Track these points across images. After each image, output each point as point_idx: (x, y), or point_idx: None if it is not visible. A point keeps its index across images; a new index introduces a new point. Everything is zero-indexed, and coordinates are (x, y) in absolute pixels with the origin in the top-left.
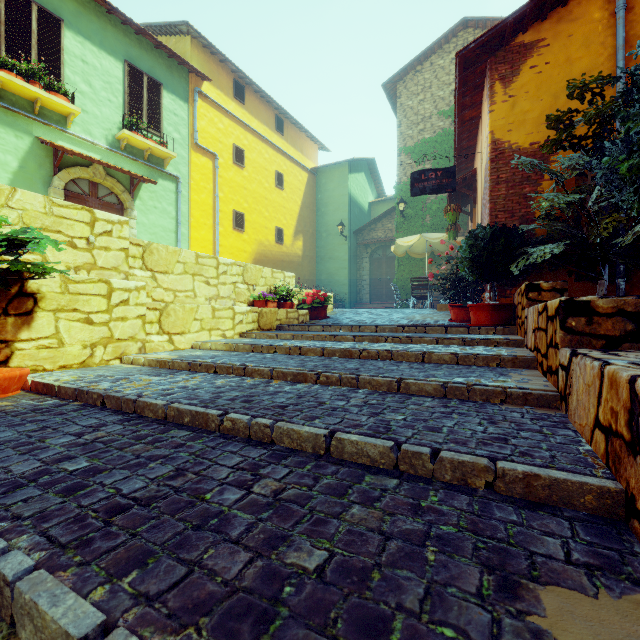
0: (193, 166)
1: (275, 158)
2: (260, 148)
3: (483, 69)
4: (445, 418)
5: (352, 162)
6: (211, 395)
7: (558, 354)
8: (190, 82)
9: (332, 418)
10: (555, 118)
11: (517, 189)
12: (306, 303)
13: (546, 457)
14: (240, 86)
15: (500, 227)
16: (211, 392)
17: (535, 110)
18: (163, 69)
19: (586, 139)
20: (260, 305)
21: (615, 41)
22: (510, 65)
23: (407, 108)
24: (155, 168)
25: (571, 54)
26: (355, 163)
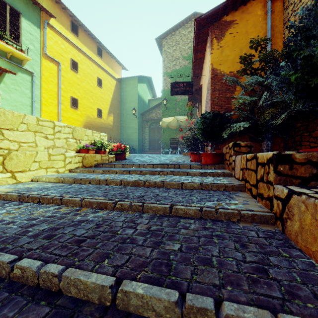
0: (43, 67)
1: (97, 70)
2: (88, 63)
3: (207, 31)
4: (209, 244)
5: (140, 77)
6: (19, 231)
7: (271, 188)
8: (41, 16)
9: (121, 255)
10: (244, 58)
11: (224, 94)
12: (113, 151)
13: (311, 297)
14: (75, 25)
15: (217, 113)
16: (21, 226)
17: (232, 55)
18: (22, 4)
19: (258, 70)
20: (84, 152)
21: (267, 26)
22: (220, 31)
23: (167, 52)
24: (15, 65)
25: (248, 30)
26: (141, 78)
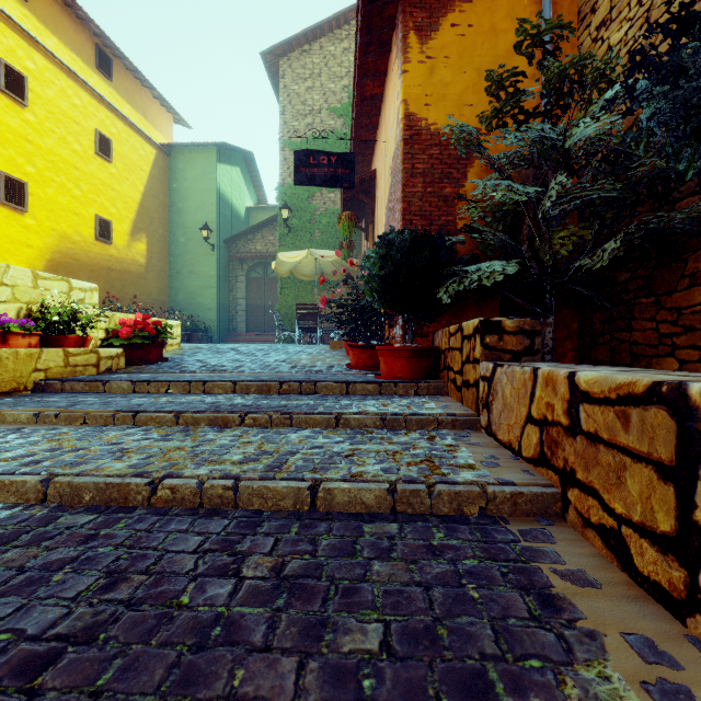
0: None
1: (95, 110)
2: (63, 85)
3: (393, 15)
4: None
5: (222, 149)
6: None
7: None
8: None
9: None
10: (498, 78)
11: (436, 187)
12: (121, 336)
13: None
14: None
15: (422, 233)
16: None
17: (457, 84)
18: None
19: (536, 116)
20: None
21: (540, 22)
22: (428, 14)
23: (292, 93)
24: None
25: (496, 22)
26: (227, 151)
